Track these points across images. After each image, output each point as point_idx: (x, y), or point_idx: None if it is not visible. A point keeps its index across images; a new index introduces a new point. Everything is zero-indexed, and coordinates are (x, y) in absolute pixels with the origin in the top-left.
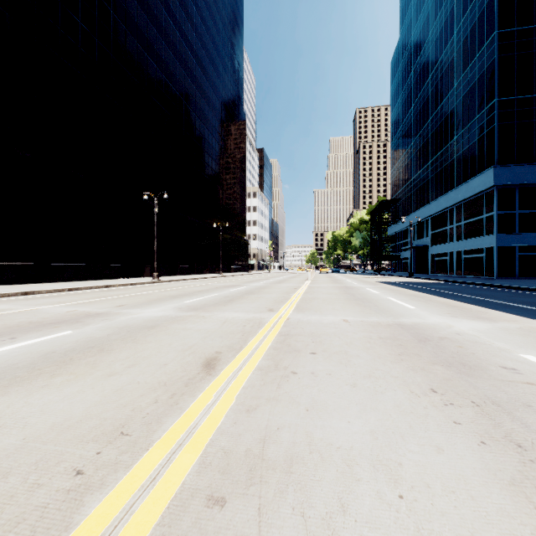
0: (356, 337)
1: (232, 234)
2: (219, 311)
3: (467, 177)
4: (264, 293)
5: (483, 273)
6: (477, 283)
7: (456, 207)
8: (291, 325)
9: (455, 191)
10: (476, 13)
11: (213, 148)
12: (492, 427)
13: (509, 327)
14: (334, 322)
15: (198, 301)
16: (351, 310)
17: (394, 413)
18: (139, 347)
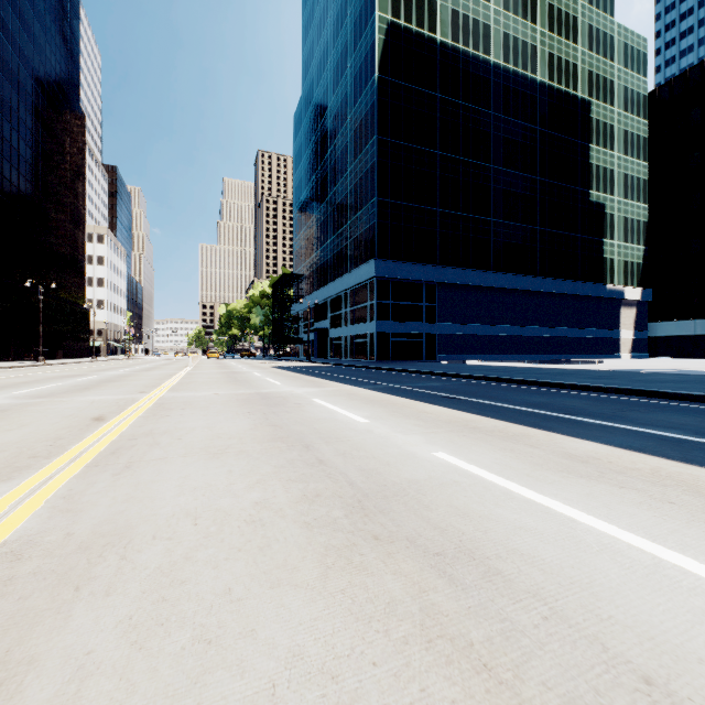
0: (220, 400)
1: (59, 298)
2: (78, 397)
3: (357, 264)
4: (129, 381)
5: (368, 357)
6: (355, 365)
7: (350, 292)
8: (165, 399)
9: (348, 276)
10: (363, 110)
11: (20, 156)
12: (263, 417)
13: (329, 389)
14: (206, 395)
15: (37, 391)
16: (226, 388)
17: (223, 419)
18: (12, 420)
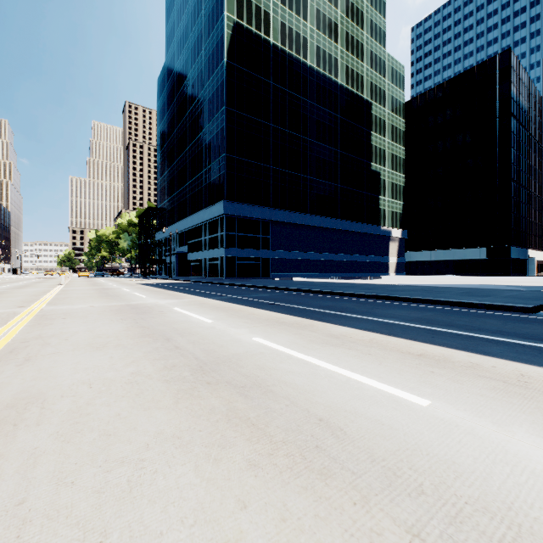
0: (96, 311)
1: None
2: None
3: (210, 203)
4: (4, 297)
5: (219, 275)
6: (208, 282)
7: (204, 224)
8: (46, 311)
9: (203, 212)
10: (215, 85)
11: None
12: (134, 322)
13: (186, 300)
14: (83, 307)
15: None
16: (99, 301)
17: (100, 324)
18: None
